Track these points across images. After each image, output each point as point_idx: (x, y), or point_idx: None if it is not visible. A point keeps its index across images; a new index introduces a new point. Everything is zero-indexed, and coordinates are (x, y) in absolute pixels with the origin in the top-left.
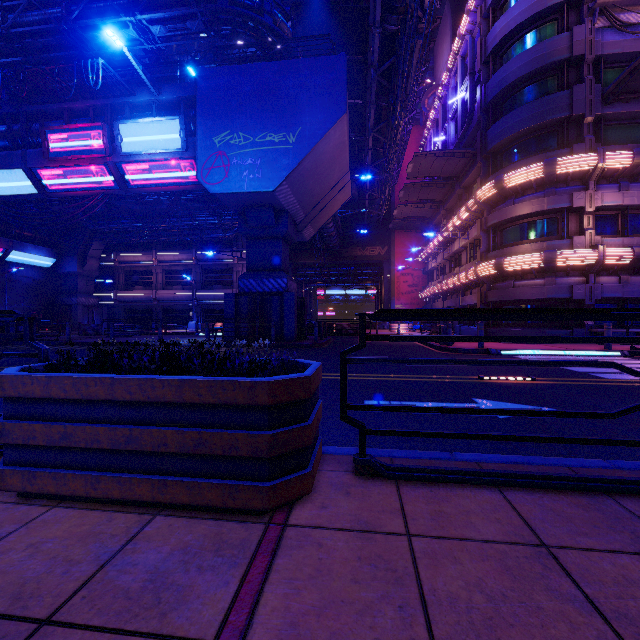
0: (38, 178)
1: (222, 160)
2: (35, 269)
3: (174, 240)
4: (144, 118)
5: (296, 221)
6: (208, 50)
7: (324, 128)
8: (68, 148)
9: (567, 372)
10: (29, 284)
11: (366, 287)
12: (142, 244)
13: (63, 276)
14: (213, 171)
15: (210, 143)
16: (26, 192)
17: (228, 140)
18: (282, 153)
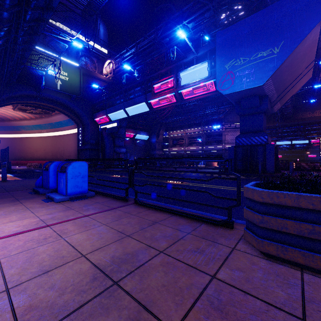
0: (149, 104)
1: (230, 76)
2: (143, 141)
3: (193, 123)
4: (191, 67)
5: (271, 101)
6: (211, 25)
7: (302, 35)
8: (160, 89)
9: None
10: (141, 146)
11: (311, 138)
12: (179, 126)
13: (151, 143)
14: (225, 83)
15: (223, 69)
16: (145, 111)
17: (233, 64)
18: (269, 61)
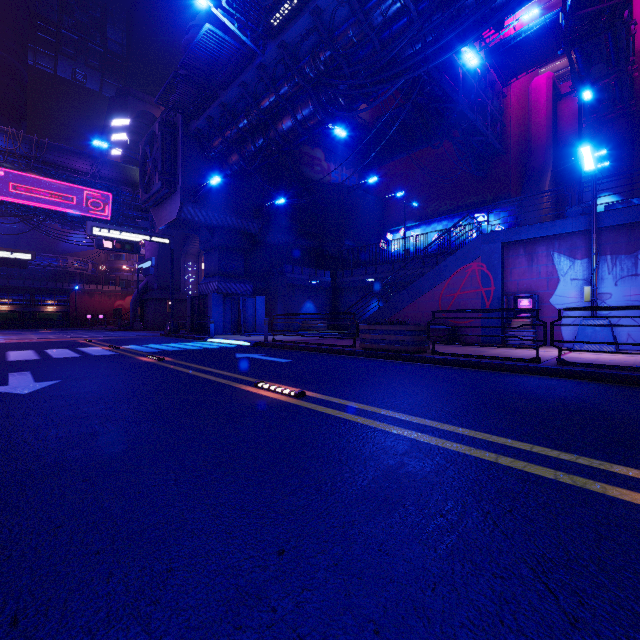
0: None
1: None
2: None
3: None
4: None
5: None
6: None
7: None
8: None
9: (93, 356)
10: None
11: None
12: None
13: None
14: None
15: None
16: None
17: None
18: None
